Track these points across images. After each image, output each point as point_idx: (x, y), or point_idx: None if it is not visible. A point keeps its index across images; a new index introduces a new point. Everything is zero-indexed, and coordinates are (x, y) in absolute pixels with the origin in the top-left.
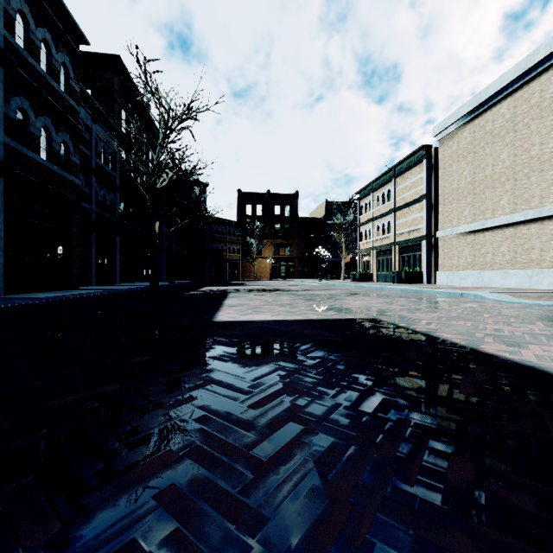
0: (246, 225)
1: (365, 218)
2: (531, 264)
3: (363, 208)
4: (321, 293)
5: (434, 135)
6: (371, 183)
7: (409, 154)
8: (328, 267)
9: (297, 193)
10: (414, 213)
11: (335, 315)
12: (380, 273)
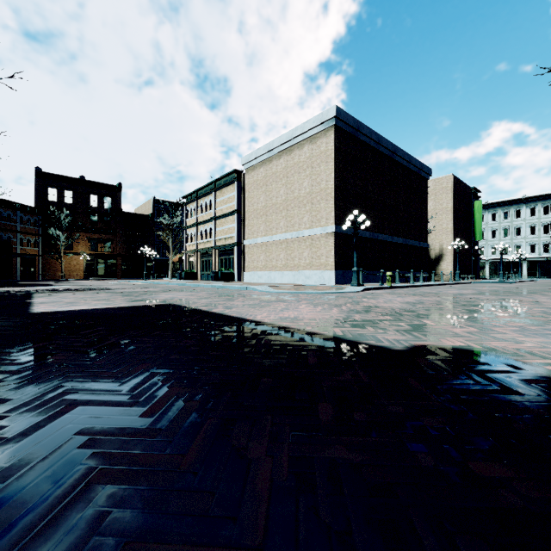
0: (49, 212)
1: (191, 221)
2: (295, 268)
3: (189, 212)
4: (141, 290)
5: (242, 164)
6: (196, 191)
7: (226, 174)
8: (157, 266)
9: (120, 185)
10: (229, 224)
11: (143, 303)
12: (204, 272)
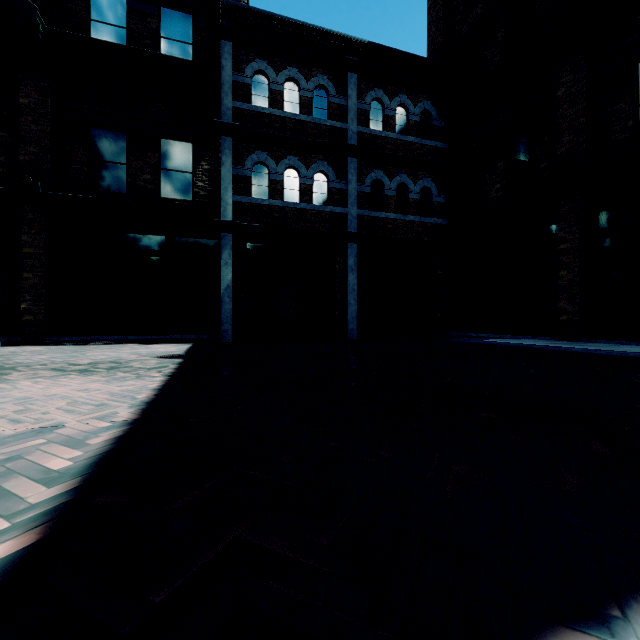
0: None
1: None
2: None
3: None
4: None
5: None
6: None
7: None
8: None
9: None
10: None
11: None
12: None
